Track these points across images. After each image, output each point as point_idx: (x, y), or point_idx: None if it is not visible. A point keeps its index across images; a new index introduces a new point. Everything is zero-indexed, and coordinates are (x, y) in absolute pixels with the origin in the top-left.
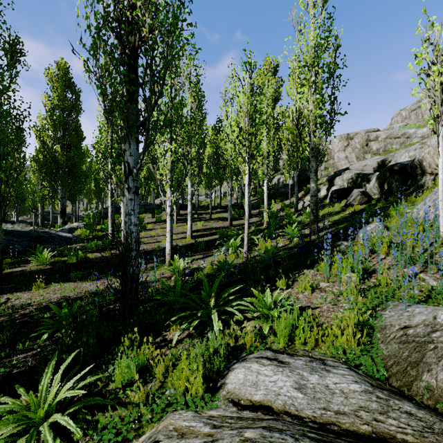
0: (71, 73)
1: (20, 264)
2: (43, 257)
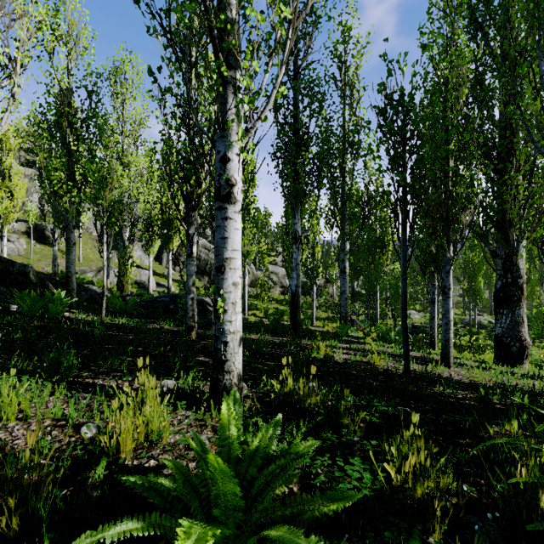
0: None
1: None
2: None
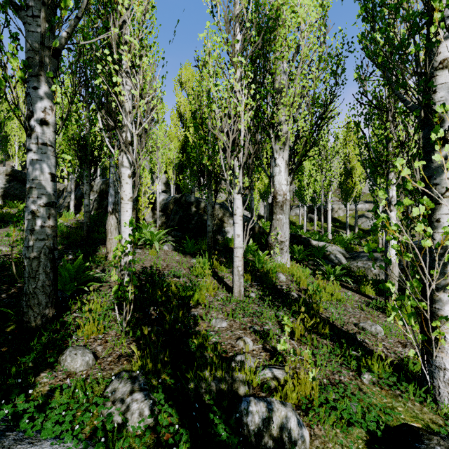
0: None
1: None
2: None
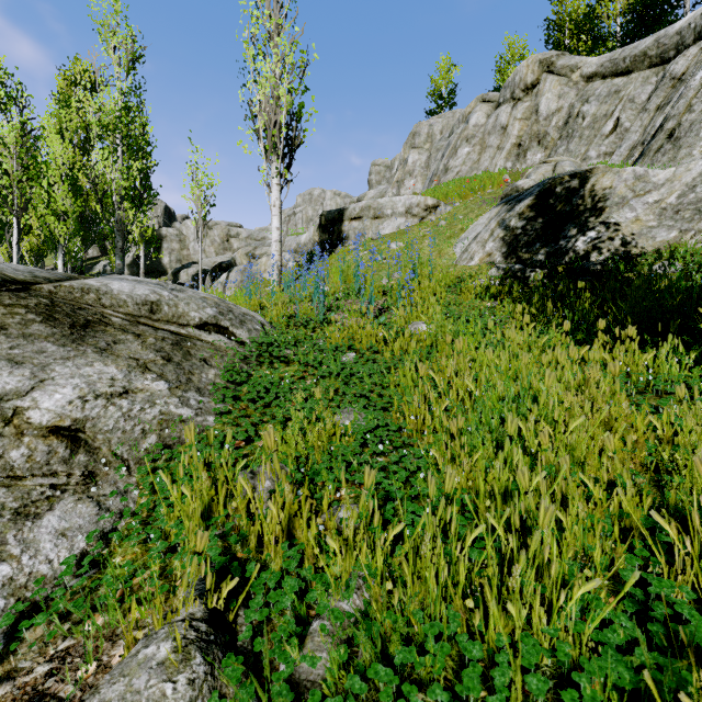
0: None
1: None
2: None
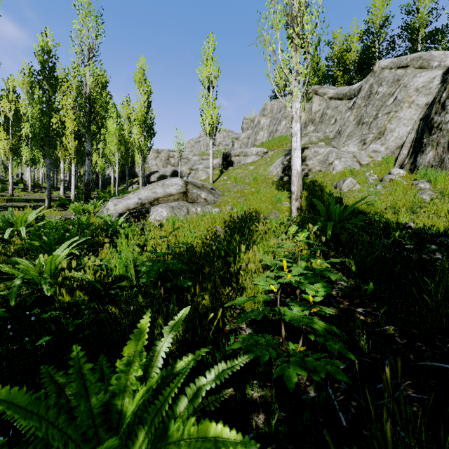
0: None
1: None
2: None
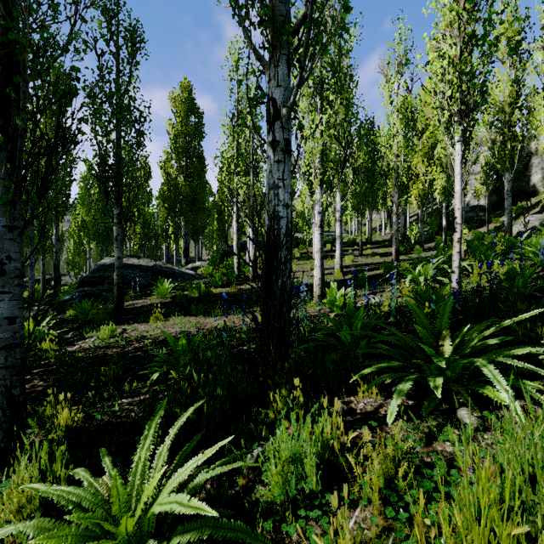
0: (194, 93)
1: (142, 296)
2: (164, 289)
